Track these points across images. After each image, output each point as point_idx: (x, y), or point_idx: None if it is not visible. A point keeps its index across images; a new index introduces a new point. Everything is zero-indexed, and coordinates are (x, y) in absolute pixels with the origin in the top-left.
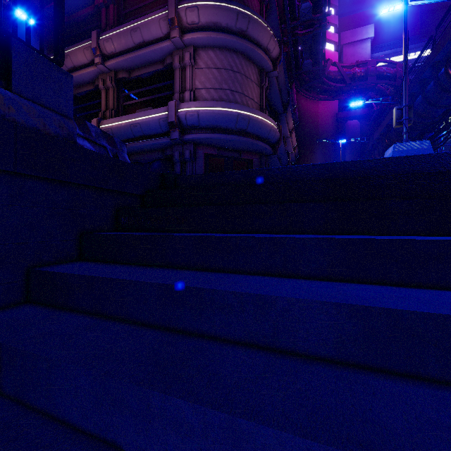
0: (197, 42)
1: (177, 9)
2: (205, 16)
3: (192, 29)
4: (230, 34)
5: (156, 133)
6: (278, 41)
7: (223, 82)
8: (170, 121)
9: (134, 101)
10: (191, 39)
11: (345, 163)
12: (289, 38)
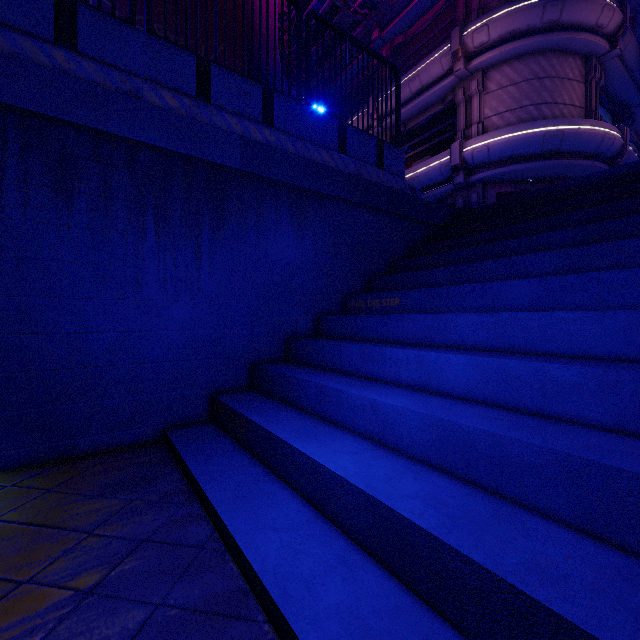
0: (486, 63)
1: (461, 38)
2: (497, 30)
3: (479, 51)
4: (532, 36)
5: (436, 182)
6: (620, 3)
7: (523, 98)
8: (454, 165)
9: (410, 154)
10: (478, 63)
11: None
12: None
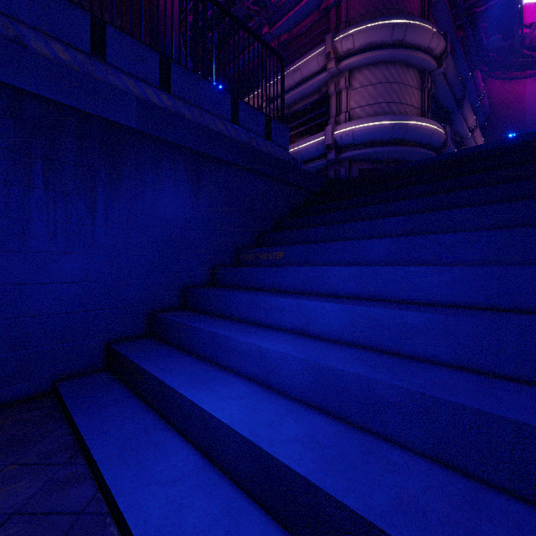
0: (352, 66)
1: (333, 43)
2: (360, 40)
3: (347, 55)
4: (385, 49)
5: (313, 157)
6: (444, 34)
7: (378, 96)
8: (327, 144)
9: (294, 132)
10: (346, 65)
11: (468, 149)
12: (464, 20)
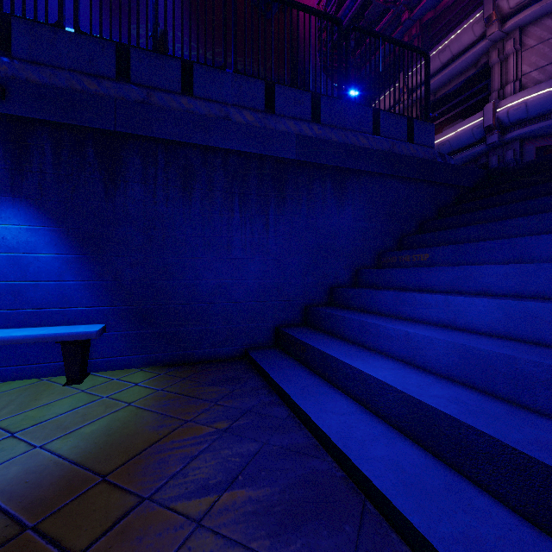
0: (524, 21)
1: (495, 2)
2: None
3: (516, 11)
4: None
5: (467, 144)
6: None
7: None
8: (486, 126)
9: (440, 120)
10: (515, 23)
11: None
12: None
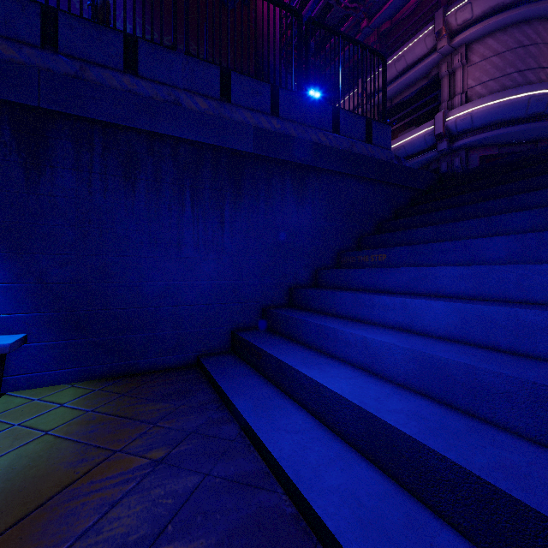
0: (470, 38)
1: (445, 18)
2: (480, 7)
3: (462, 28)
4: (516, 8)
5: (420, 150)
6: None
7: (507, 66)
8: (437, 133)
9: (396, 126)
10: (462, 39)
11: None
12: None
